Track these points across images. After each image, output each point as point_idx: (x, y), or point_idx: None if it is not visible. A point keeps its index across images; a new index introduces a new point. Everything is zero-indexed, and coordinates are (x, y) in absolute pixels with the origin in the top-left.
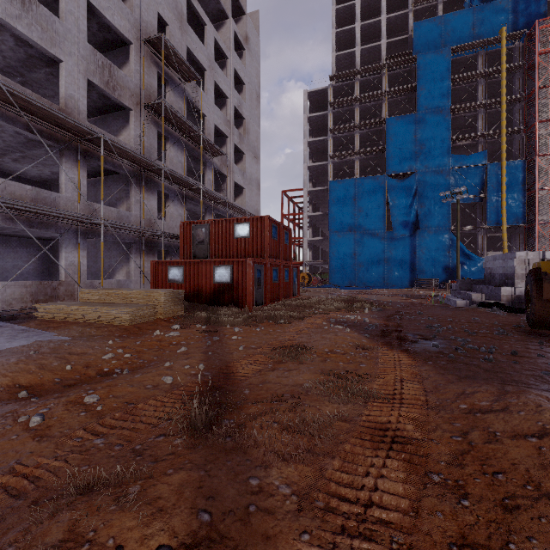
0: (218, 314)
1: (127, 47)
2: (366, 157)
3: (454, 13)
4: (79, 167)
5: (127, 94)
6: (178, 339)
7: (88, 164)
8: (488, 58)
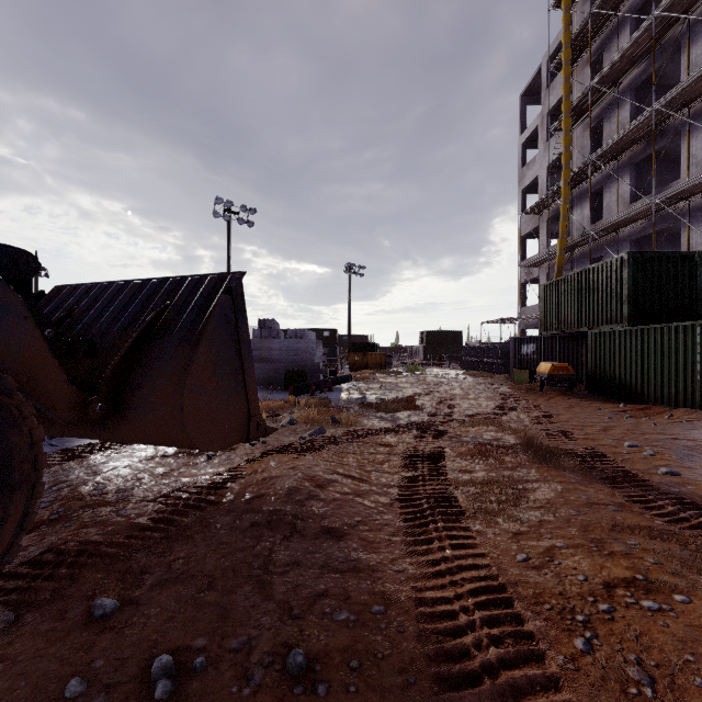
0: None
1: None
2: None
3: None
4: None
5: None
6: None
7: None
8: None
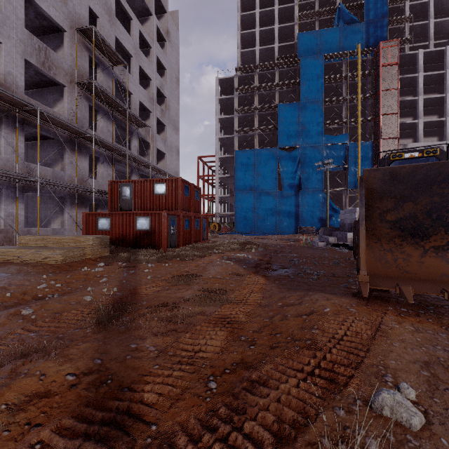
0: (138, 255)
1: (62, 33)
2: (263, 133)
3: (326, 29)
4: (17, 133)
5: (62, 73)
6: (102, 273)
7: (26, 130)
8: (349, 65)
